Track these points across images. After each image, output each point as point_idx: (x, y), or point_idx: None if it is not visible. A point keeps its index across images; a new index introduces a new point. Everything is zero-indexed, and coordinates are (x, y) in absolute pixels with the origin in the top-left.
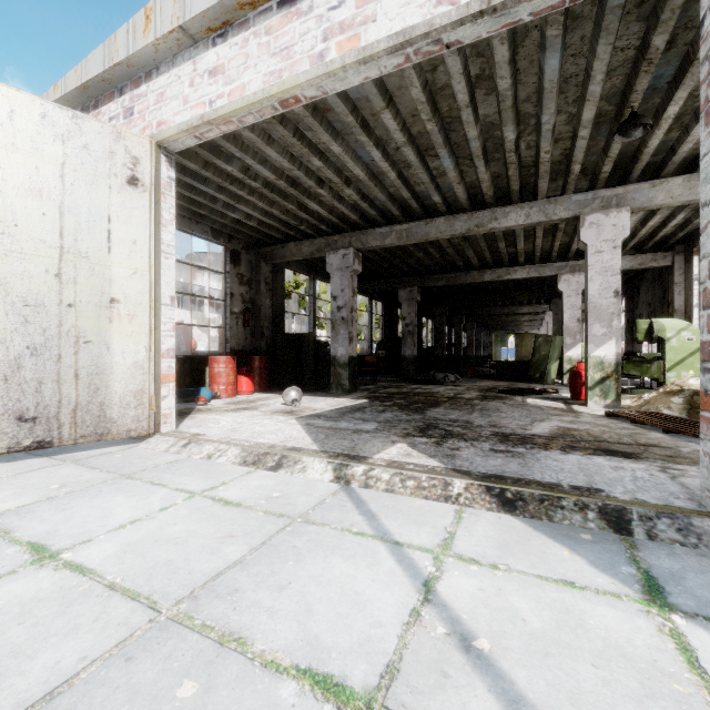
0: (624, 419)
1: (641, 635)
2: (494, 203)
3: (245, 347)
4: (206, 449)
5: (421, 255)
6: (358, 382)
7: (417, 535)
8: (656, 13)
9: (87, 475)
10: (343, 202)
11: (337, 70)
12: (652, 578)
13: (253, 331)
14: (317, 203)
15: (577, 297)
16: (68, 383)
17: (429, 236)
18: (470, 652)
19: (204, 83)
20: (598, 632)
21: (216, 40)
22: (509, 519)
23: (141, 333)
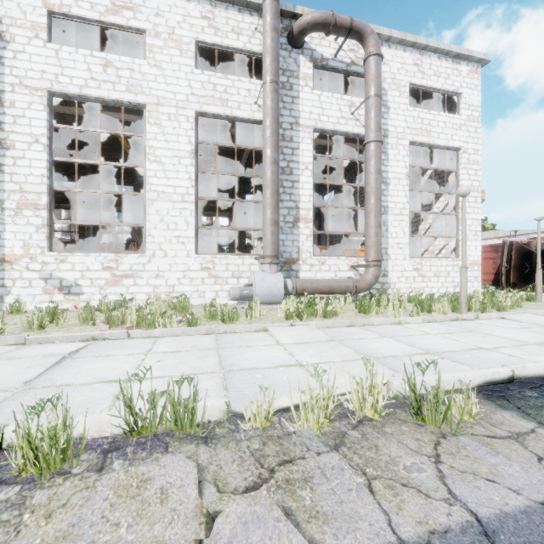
0: None
1: None
2: None
3: None
4: None
5: None
6: None
7: None
8: None
9: None
10: None
11: None
12: None
13: None
14: None
15: None
16: None
17: None
18: None
19: None
20: None
21: None
22: None
23: None
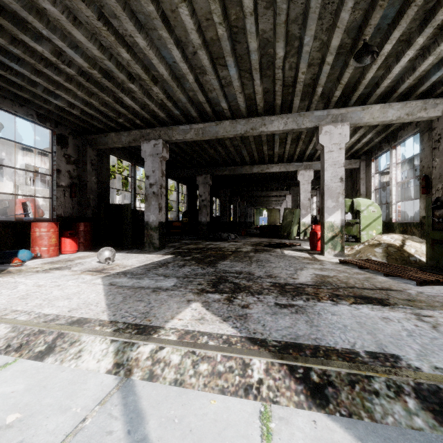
0: (352, 265)
1: None
2: (263, 114)
3: (72, 214)
4: None
5: (212, 152)
6: (168, 240)
7: None
8: None
9: None
10: (152, 100)
11: None
12: None
13: (80, 201)
14: (131, 98)
15: (308, 185)
16: None
17: (219, 134)
18: None
19: None
20: None
21: None
22: (327, 425)
23: None
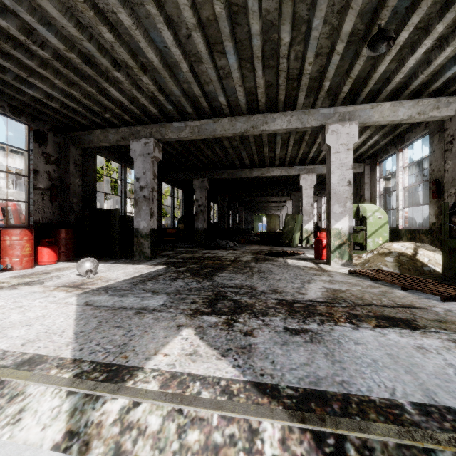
0: (363, 277)
1: None
2: (265, 111)
3: (52, 220)
4: None
5: (209, 153)
6: (162, 248)
7: None
8: None
9: None
10: (142, 92)
11: None
12: None
13: (62, 206)
14: (117, 90)
15: (311, 190)
16: None
17: (216, 133)
18: None
19: None
20: None
21: None
22: None
23: None
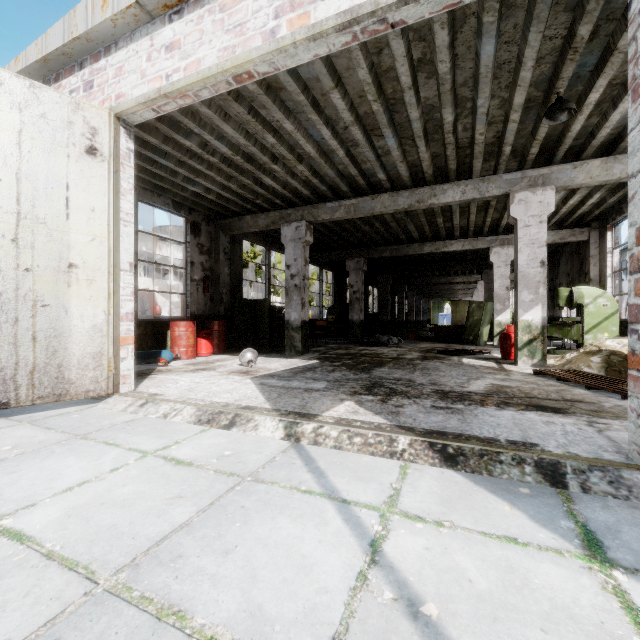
0: (550, 377)
1: (586, 594)
2: (433, 181)
3: (205, 312)
4: (163, 409)
5: (367, 229)
6: (310, 344)
7: (364, 492)
8: (582, 4)
9: (41, 436)
10: (296, 178)
11: (288, 46)
12: (590, 532)
13: (212, 297)
14: (272, 178)
15: (506, 268)
16: (25, 345)
17: (375, 211)
18: (418, 620)
19: (161, 58)
20: (544, 592)
21: (173, 17)
22: (452, 474)
23: (100, 297)
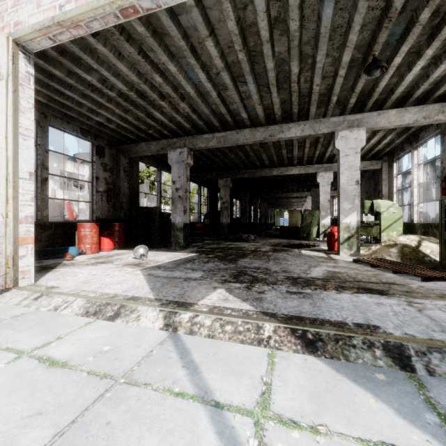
0: (365, 264)
1: None
2: (281, 121)
3: (108, 217)
4: (55, 302)
5: (233, 156)
6: (191, 240)
7: (237, 390)
8: None
9: None
10: (179, 113)
11: None
12: None
13: (114, 205)
14: (160, 113)
15: (328, 187)
16: None
17: (239, 142)
18: None
19: None
20: None
21: None
22: (314, 361)
23: None
